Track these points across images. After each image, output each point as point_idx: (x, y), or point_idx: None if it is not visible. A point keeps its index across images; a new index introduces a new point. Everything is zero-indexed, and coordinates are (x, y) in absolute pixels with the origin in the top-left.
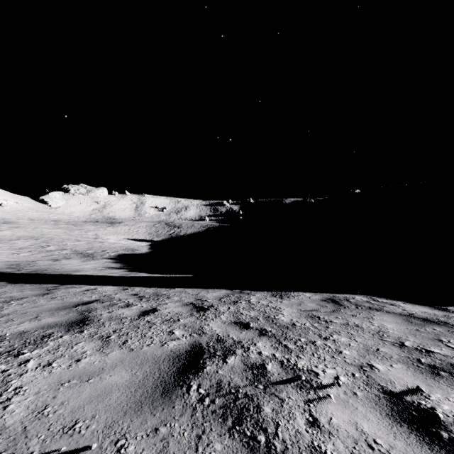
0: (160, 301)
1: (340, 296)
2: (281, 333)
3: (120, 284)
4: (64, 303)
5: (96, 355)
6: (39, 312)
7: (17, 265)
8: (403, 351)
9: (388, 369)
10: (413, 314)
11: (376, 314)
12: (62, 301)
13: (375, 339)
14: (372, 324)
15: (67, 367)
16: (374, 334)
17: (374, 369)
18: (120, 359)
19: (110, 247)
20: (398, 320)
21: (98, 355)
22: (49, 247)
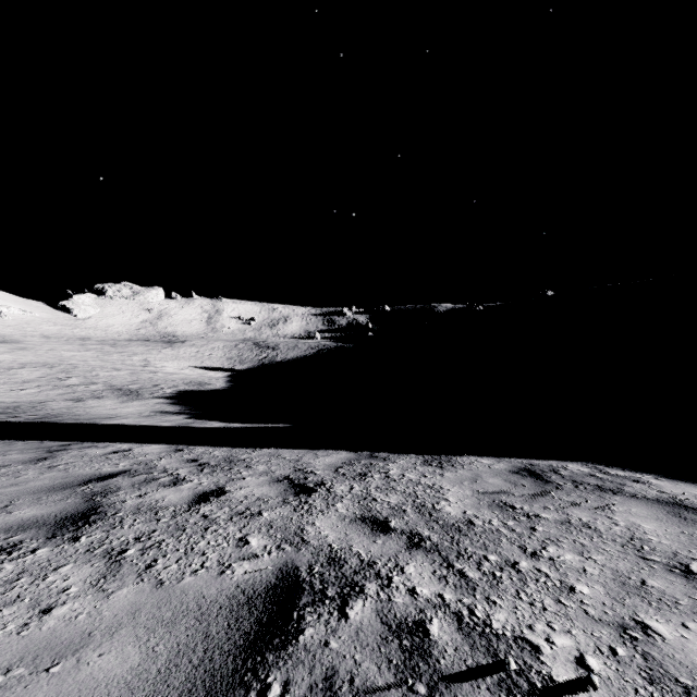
0: (234, 472)
1: (541, 463)
2: (450, 541)
3: (174, 440)
4: (67, 478)
5: (86, 596)
6: (16, 496)
7: (15, 409)
8: (695, 587)
9: (682, 637)
10: (681, 501)
11: (615, 501)
12: (64, 473)
13: (630, 557)
14: (615, 522)
15: (18, 630)
16: (624, 545)
17: (653, 636)
18: (133, 607)
19: (166, 379)
20: (659, 515)
21: (91, 598)
22: (70, 379)
